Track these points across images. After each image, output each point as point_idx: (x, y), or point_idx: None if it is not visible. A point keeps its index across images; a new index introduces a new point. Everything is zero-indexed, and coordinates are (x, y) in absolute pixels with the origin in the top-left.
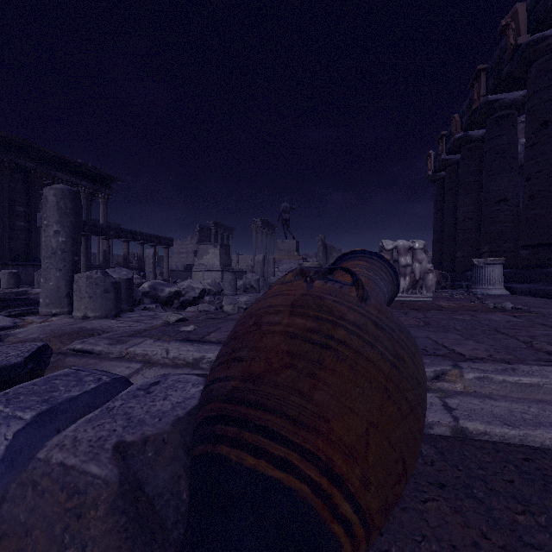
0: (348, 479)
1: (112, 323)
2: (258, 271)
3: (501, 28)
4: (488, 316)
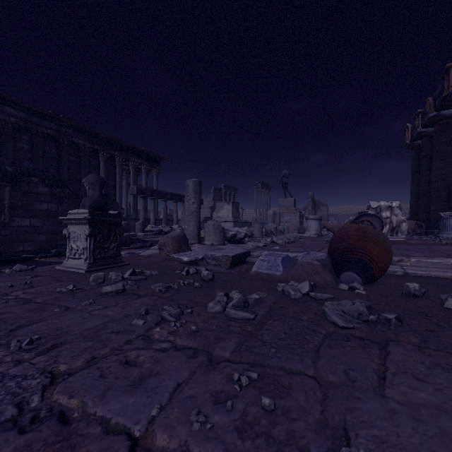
0: (375, 260)
1: (228, 247)
2: (269, 222)
3: None
4: (438, 247)
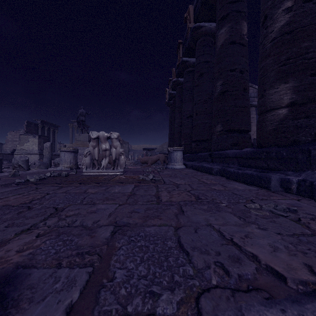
0: None
1: None
2: (46, 154)
3: (185, 19)
4: (119, 187)
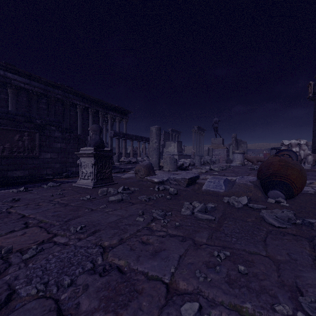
0: (294, 182)
1: (180, 172)
2: (205, 155)
3: None
4: None
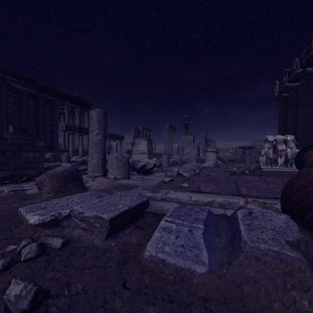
0: None
1: (132, 181)
2: (175, 153)
3: None
4: None
